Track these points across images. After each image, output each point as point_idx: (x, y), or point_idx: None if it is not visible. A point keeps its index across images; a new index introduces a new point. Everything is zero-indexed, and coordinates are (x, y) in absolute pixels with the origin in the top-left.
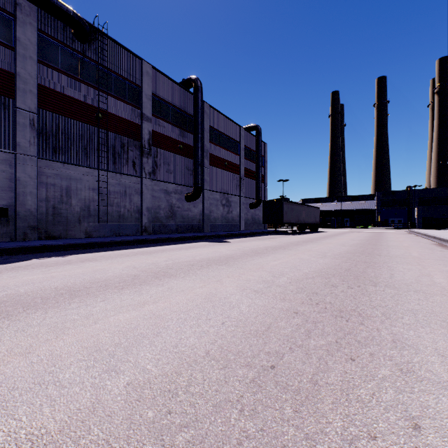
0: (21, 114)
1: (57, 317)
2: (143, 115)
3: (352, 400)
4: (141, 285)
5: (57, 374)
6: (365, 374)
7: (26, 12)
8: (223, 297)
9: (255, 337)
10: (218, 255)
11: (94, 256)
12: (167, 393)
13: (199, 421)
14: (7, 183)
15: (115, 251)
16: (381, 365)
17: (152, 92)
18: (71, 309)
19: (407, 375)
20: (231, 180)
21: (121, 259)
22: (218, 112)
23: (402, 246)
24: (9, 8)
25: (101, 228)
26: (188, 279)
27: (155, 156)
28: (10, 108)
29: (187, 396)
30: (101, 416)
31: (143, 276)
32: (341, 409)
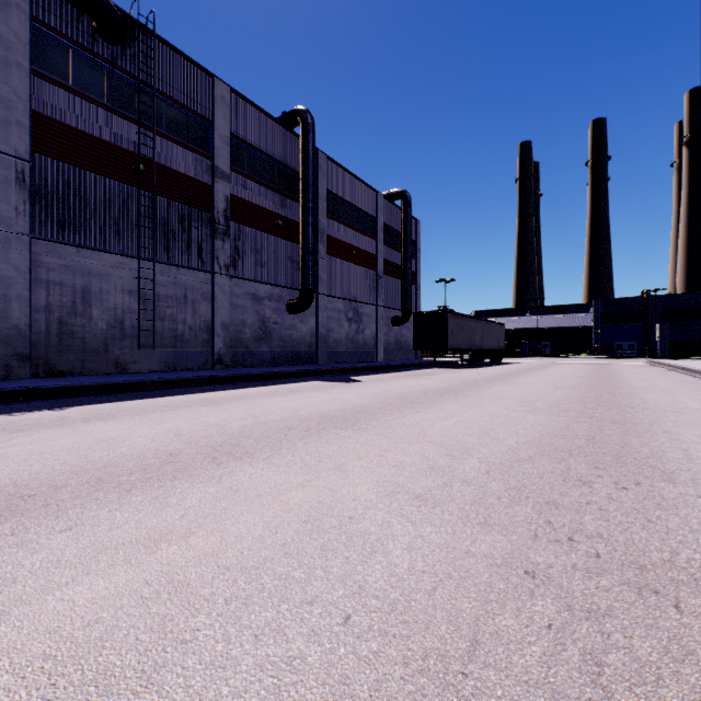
0: (1, 161)
1: None
2: (215, 169)
3: None
4: (173, 481)
5: None
6: None
7: None
8: (348, 518)
9: (442, 694)
10: (340, 407)
11: (114, 409)
12: None
13: None
14: None
15: (158, 399)
16: None
17: (231, 132)
18: None
19: None
20: (362, 280)
21: (161, 415)
22: (340, 168)
23: (658, 388)
24: None
25: (143, 358)
26: (277, 464)
27: (237, 238)
28: None
29: None
30: None
31: (187, 454)
32: None
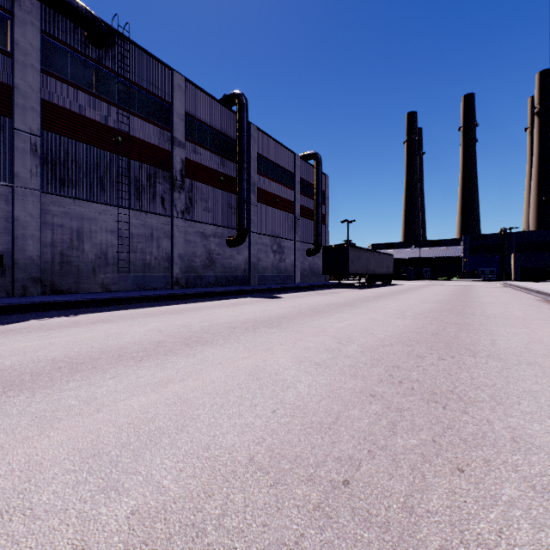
0: (20, 137)
1: (47, 402)
2: (174, 139)
3: (470, 541)
4: (165, 356)
5: (30, 496)
6: (483, 494)
7: (26, 9)
8: (274, 373)
9: (318, 434)
10: (268, 315)
11: (109, 316)
12: (190, 528)
13: None
14: (2, 224)
15: (138, 309)
16: (503, 480)
17: (185, 111)
18: (69, 389)
19: (545, 497)
20: (284, 221)
21: (144, 320)
22: (267, 136)
23: (499, 302)
24: (5, 3)
25: (121, 280)
26: (228, 347)
27: (189, 190)
28: (6, 129)
29: (220, 535)
30: None
31: (169, 342)
32: None
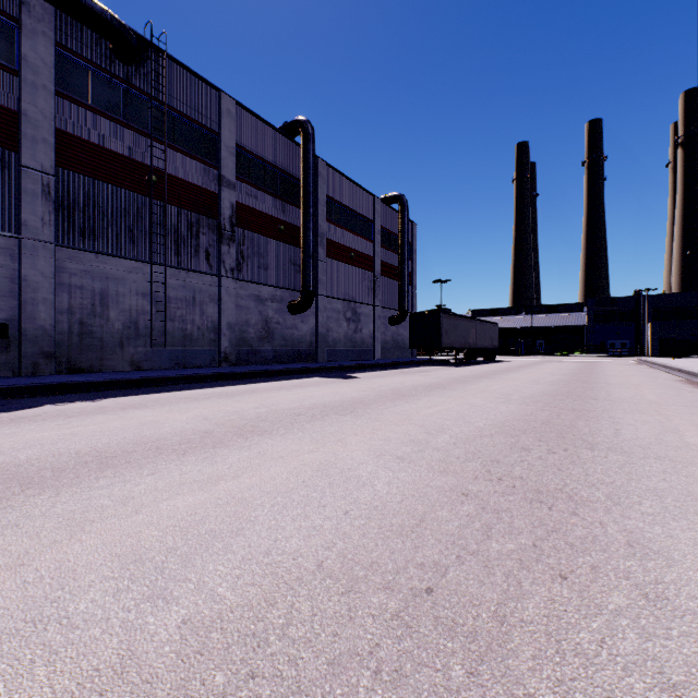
0: (29, 176)
1: (75, 502)
2: (221, 178)
3: (567, 651)
4: (214, 449)
5: (66, 604)
6: (586, 603)
7: (37, 16)
8: (347, 469)
9: (399, 537)
10: (340, 399)
11: (142, 400)
12: (250, 638)
13: (303, 692)
14: (7, 285)
15: (177, 392)
16: (611, 588)
17: (236, 143)
18: (99, 488)
19: (657, 606)
20: (360, 281)
21: (185, 405)
22: (339, 174)
23: (629, 383)
24: (10, 8)
25: (155, 356)
26: (291, 438)
27: (241, 243)
28: (12, 166)
29: (285, 645)
30: (133, 683)
31: (218, 432)
32: (548, 669)
